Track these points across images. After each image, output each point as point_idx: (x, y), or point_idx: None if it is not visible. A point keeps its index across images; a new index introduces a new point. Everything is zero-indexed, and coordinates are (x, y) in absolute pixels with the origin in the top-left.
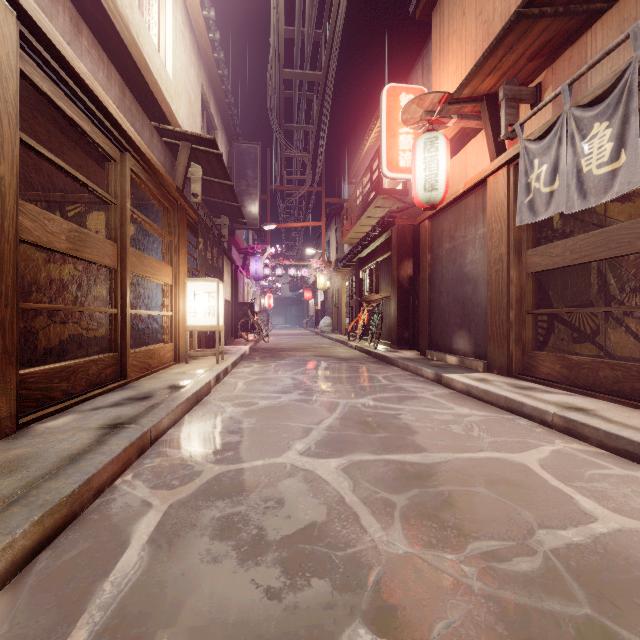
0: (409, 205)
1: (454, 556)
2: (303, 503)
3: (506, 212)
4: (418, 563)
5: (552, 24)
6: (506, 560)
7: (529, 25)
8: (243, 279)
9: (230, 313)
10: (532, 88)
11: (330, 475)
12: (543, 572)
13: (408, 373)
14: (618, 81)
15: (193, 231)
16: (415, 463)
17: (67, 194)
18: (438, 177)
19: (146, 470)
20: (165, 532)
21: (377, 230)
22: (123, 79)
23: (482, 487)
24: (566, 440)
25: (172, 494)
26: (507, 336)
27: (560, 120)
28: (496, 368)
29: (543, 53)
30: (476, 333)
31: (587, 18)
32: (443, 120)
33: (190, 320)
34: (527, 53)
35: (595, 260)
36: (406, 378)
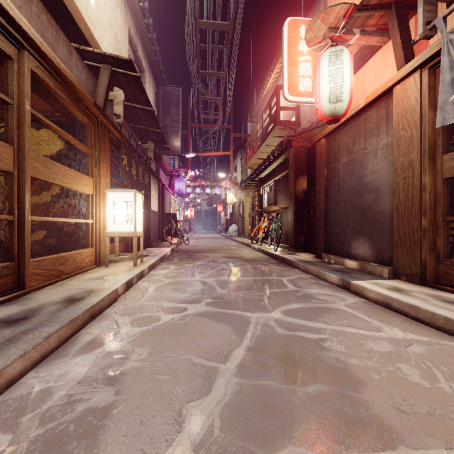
0: (304, 130)
1: None
2: None
3: (418, 117)
4: None
5: None
6: None
7: None
8: (169, 195)
9: (157, 221)
10: None
11: None
12: None
13: (310, 276)
14: None
15: (119, 150)
16: None
17: None
18: (343, 89)
19: None
20: None
21: (276, 153)
22: None
23: None
24: None
25: None
26: (420, 243)
27: None
28: (405, 275)
29: None
30: (378, 239)
31: None
32: (346, 37)
33: (110, 227)
34: None
35: None
36: (310, 282)
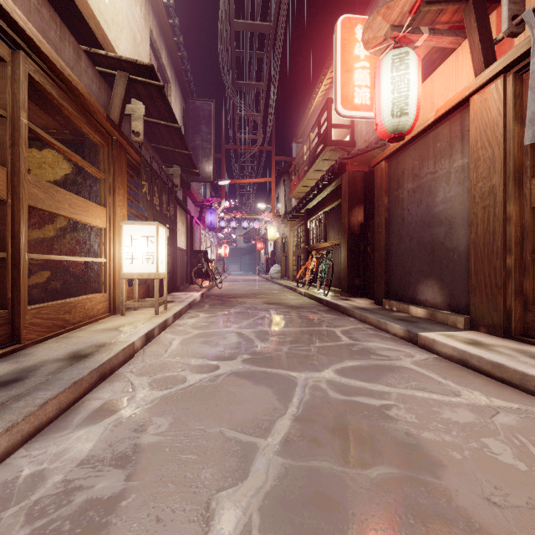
0: (360, 151)
1: None
2: None
3: (501, 133)
4: None
5: None
6: None
7: None
8: (199, 230)
9: (185, 261)
10: None
11: None
12: None
13: (368, 326)
14: None
15: (139, 175)
16: None
17: None
18: (409, 99)
19: None
20: None
21: (326, 179)
22: None
23: None
24: None
25: None
26: (503, 287)
27: None
28: (484, 326)
29: None
30: (451, 282)
31: None
32: (411, 37)
33: (126, 267)
34: None
35: None
36: (369, 334)
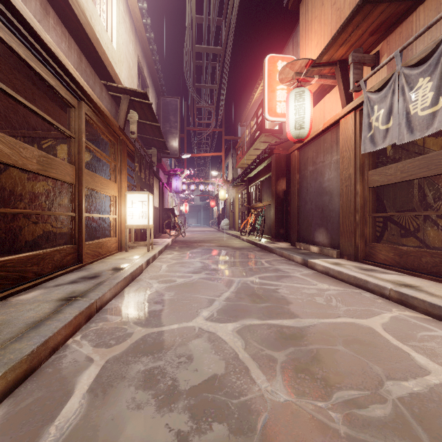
0: (283, 140)
1: (323, 403)
2: (207, 359)
3: (353, 144)
4: (296, 410)
5: (387, 8)
6: (364, 407)
7: (371, 8)
8: (167, 192)
9: (158, 216)
10: (372, 55)
11: (227, 336)
12: (393, 418)
13: (283, 258)
14: (437, 47)
15: (131, 158)
16: (290, 327)
17: (42, 132)
18: (305, 119)
19: (91, 332)
20: (101, 383)
21: (261, 158)
22: (80, 49)
23: (341, 346)
24: (400, 309)
25: (109, 351)
26: (354, 232)
27: (393, 77)
28: (346, 255)
29: (380, 30)
30: (331, 230)
31: (413, 4)
32: (308, 79)
33: (129, 221)
34: (369, 30)
35: (419, 178)
36: (282, 262)
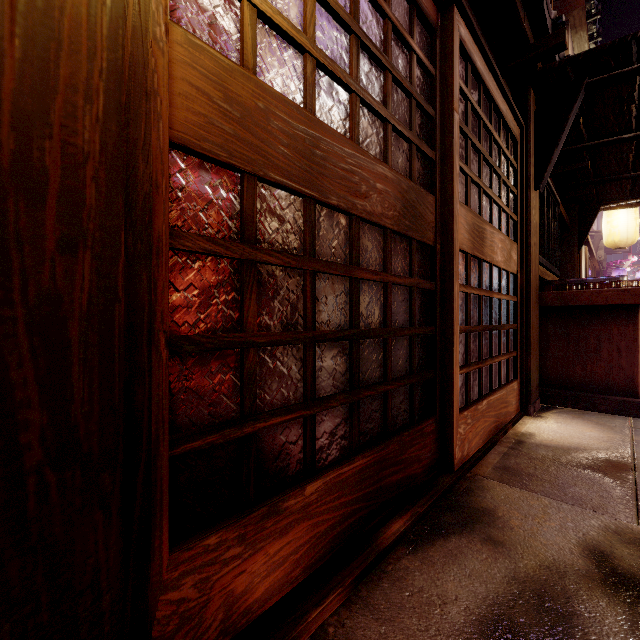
0: None
1: None
2: None
3: None
4: None
5: None
6: None
7: None
8: None
9: None
10: None
11: None
12: None
13: None
14: None
15: None
16: None
17: None
18: None
19: None
20: None
21: None
22: None
23: None
24: None
25: None
26: None
27: None
28: None
29: None
30: None
31: None
32: None
33: None
34: None
35: None
36: None
